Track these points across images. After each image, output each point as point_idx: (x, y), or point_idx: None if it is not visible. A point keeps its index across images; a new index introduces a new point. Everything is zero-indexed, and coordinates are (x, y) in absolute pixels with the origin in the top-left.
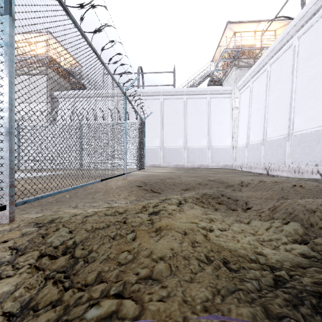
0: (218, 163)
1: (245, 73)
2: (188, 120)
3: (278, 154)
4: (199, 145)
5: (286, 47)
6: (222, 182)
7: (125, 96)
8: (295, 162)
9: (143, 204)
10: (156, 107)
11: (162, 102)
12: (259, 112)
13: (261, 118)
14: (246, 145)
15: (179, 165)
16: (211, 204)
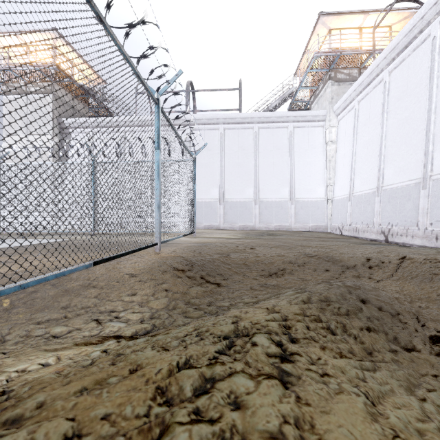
0: (305, 224)
1: (346, 89)
2: (261, 160)
3: (405, 209)
4: (278, 196)
5: (418, 41)
6: (332, 260)
7: (156, 107)
8: (436, 223)
9: (163, 370)
10: (213, 142)
11: (222, 133)
12: (370, 146)
13: (374, 156)
14: (348, 196)
15: (247, 226)
16: (350, 333)
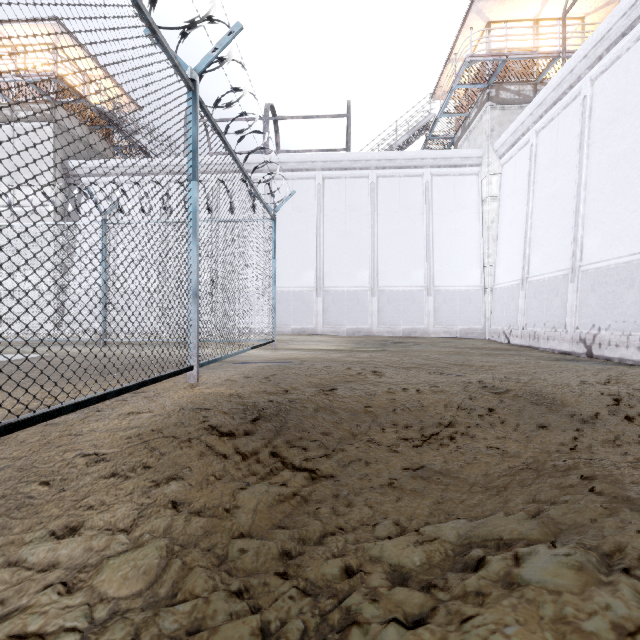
0: (449, 326)
1: (514, 116)
2: (380, 227)
3: (623, 303)
4: (407, 283)
5: None
6: (545, 401)
7: (190, 95)
8: None
9: None
10: (306, 198)
11: (320, 185)
12: (558, 201)
13: (566, 217)
14: (520, 282)
15: (360, 330)
16: None
